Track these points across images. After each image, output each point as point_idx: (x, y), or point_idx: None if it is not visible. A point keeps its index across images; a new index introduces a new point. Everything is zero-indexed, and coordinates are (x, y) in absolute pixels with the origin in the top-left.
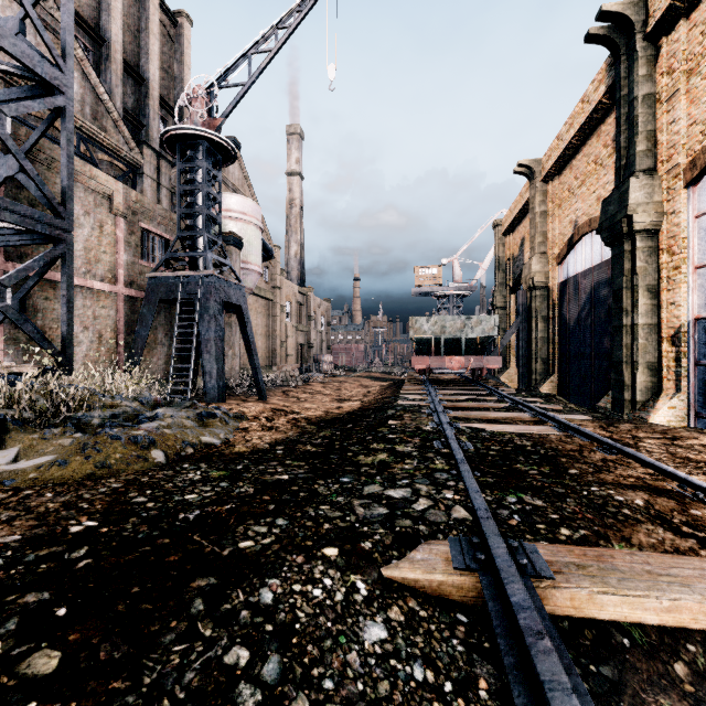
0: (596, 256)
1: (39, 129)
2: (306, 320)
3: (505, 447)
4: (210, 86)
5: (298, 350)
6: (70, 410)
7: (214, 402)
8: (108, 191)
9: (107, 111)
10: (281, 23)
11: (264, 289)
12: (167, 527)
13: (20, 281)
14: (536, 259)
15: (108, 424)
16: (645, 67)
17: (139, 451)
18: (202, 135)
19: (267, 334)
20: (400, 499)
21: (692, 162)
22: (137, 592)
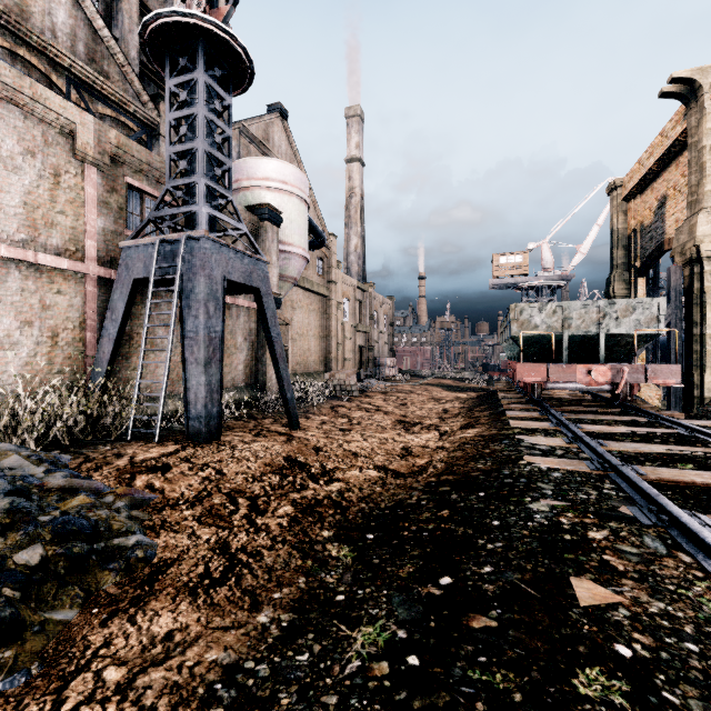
0: None
1: None
2: (366, 319)
3: None
4: None
5: (357, 353)
6: None
7: (199, 441)
8: (68, 124)
9: (109, 53)
10: None
11: (317, 283)
12: None
13: None
14: (704, 217)
15: None
16: None
17: None
18: (195, 26)
19: (321, 335)
20: None
21: None
22: None
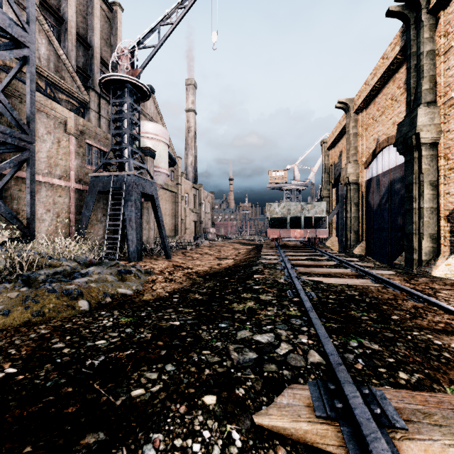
0: (392, 162)
1: (11, 73)
2: (198, 205)
3: (340, 296)
4: (132, 48)
5: (193, 225)
6: (23, 269)
7: (134, 260)
8: (63, 118)
9: (65, 66)
10: (180, 4)
11: (170, 185)
12: (73, 374)
13: (1, 178)
14: (350, 165)
15: (49, 280)
16: (428, 32)
17: (69, 301)
18: (127, 80)
19: (172, 215)
20: (266, 343)
21: None
22: (27, 453)
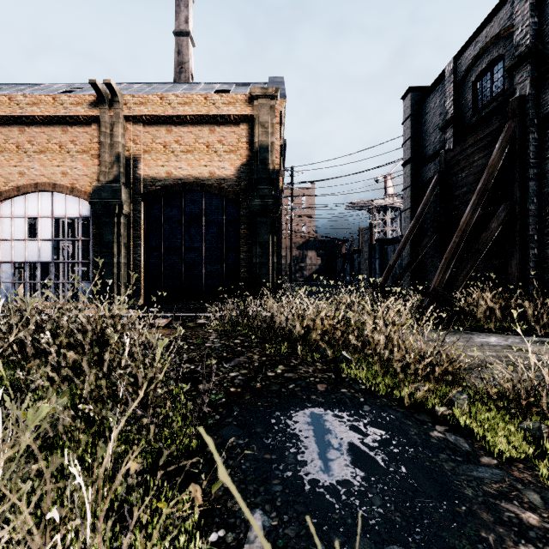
0: None
1: None
2: None
3: None
4: None
5: None
6: None
7: None
8: None
9: None
10: None
11: None
12: None
13: None
14: None
15: None
16: None
17: None
18: None
19: None
20: None
21: (0, 193)
22: None
